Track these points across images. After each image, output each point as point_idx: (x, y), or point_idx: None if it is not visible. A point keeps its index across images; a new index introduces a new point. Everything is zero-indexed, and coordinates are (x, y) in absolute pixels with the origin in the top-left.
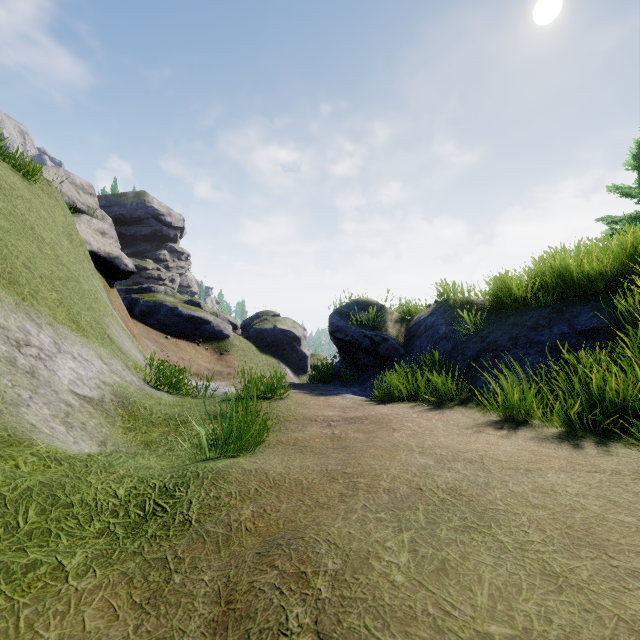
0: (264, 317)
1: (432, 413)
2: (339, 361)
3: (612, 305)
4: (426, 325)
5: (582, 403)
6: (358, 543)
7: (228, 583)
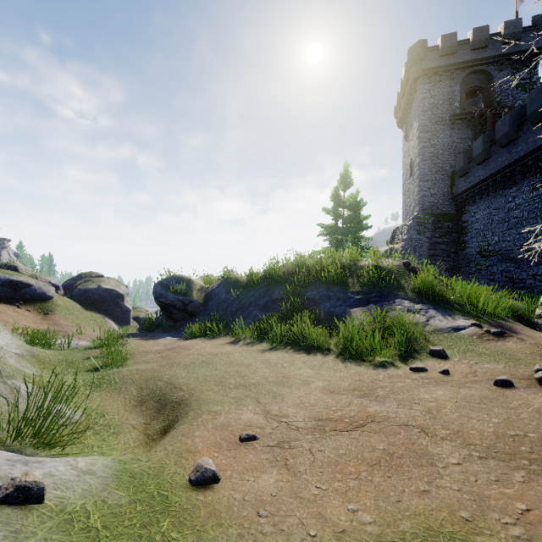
0: (88, 278)
1: (209, 341)
2: (161, 315)
3: (285, 288)
4: (215, 293)
5: (258, 331)
6: (174, 373)
7: (139, 387)
